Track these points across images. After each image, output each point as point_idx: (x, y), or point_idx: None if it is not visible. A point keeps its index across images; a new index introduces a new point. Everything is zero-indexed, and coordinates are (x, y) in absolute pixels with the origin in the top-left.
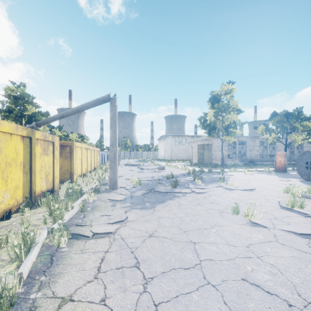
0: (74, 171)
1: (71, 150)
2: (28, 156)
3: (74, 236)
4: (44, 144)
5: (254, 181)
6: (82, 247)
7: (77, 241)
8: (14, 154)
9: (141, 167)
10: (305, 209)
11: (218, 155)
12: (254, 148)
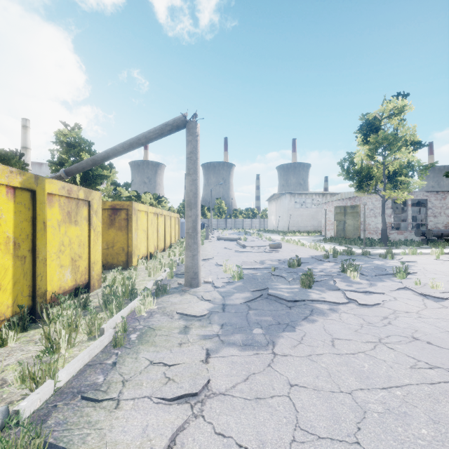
0: (132, 251)
1: (128, 217)
2: (28, 226)
3: None
4: (69, 204)
5: None
6: None
7: None
8: None
9: (242, 243)
10: None
11: (373, 224)
12: (442, 212)
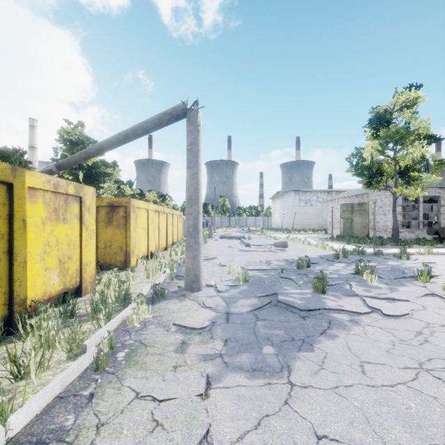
0: (131, 250)
1: (127, 214)
2: (3, 225)
3: None
4: (57, 200)
5: None
6: None
7: None
8: None
9: (246, 242)
10: None
11: (382, 222)
12: None
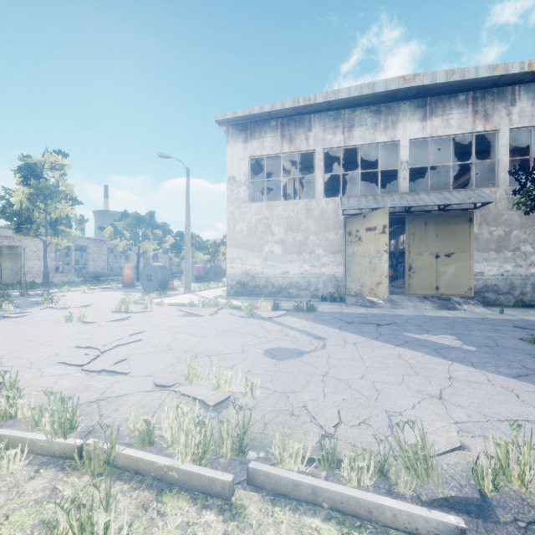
0: None
1: None
2: None
3: None
4: None
5: (94, 299)
6: None
7: None
8: None
9: None
10: (130, 310)
11: (37, 268)
12: (100, 258)
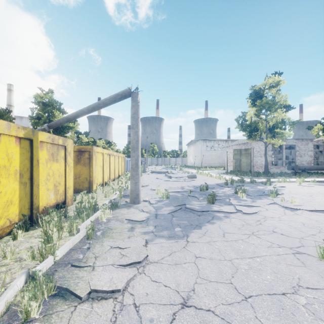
0: (93, 180)
1: (90, 156)
2: (28, 163)
3: (61, 291)
4: (53, 148)
5: (320, 197)
6: (64, 322)
7: (61, 304)
8: (5, 160)
9: (169, 175)
10: None
11: (259, 162)
12: (306, 153)
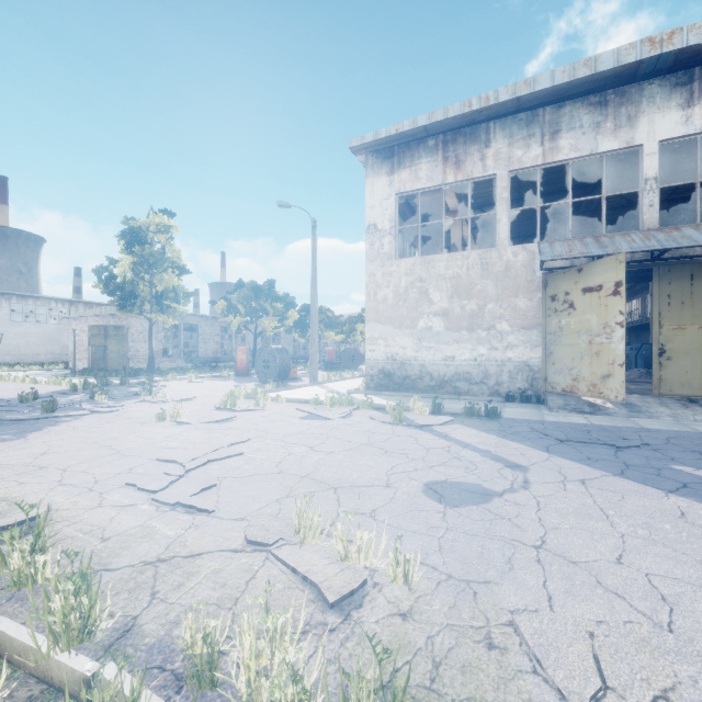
0: None
1: None
2: None
3: None
4: None
5: (199, 391)
6: None
7: None
8: None
9: None
10: (238, 407)
11: (143, 351)
12: (212, 339)
